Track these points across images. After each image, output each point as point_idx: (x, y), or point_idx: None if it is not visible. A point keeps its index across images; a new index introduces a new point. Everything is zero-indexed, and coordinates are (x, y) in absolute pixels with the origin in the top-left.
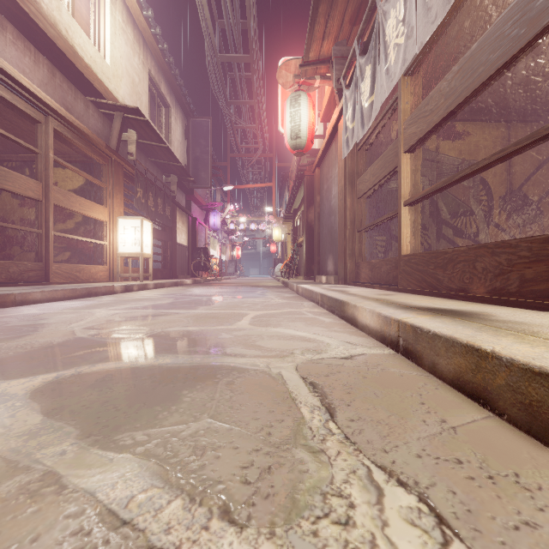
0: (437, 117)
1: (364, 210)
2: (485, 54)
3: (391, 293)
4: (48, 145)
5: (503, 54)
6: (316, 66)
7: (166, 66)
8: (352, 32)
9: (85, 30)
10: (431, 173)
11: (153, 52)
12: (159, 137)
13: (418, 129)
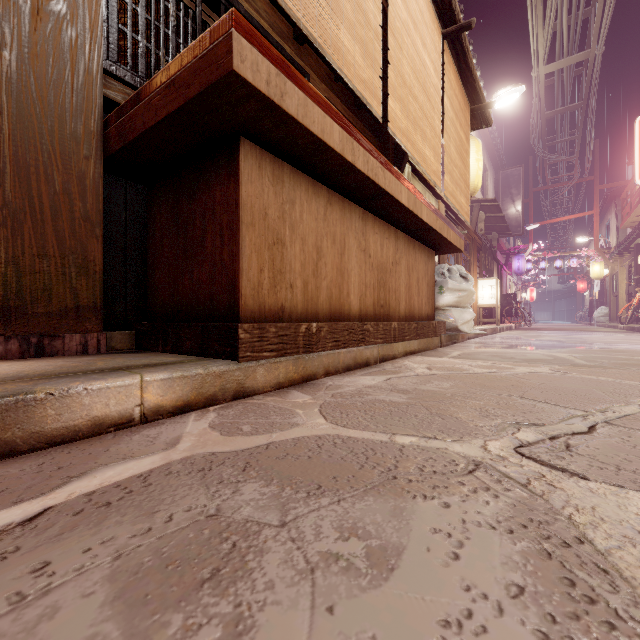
0: None
1: None
2: None
3: None
4: None
5: None
6: None
7: (490, 141)
8: None
9: None
10: None
11: (482, 136)
12: (499, 211)
13: None
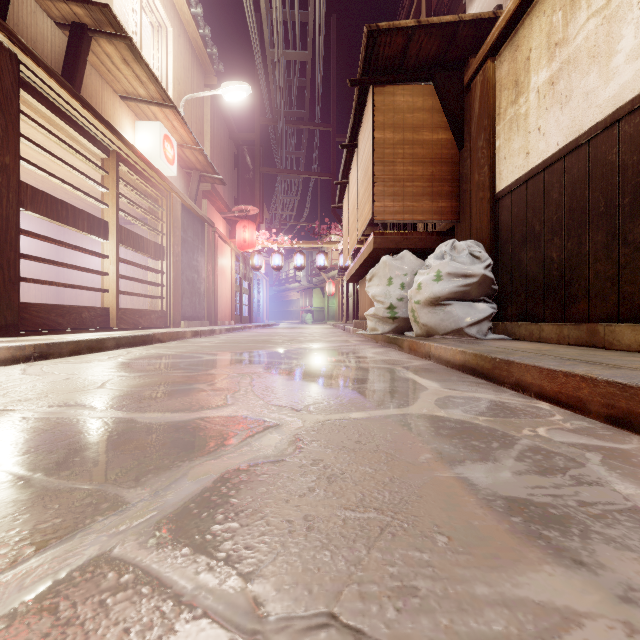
0: None
1: None
2: None
3: None
4: None
5: None
6: None
7: None
8: None
9: None
10: None
11: None
12: None
13: None
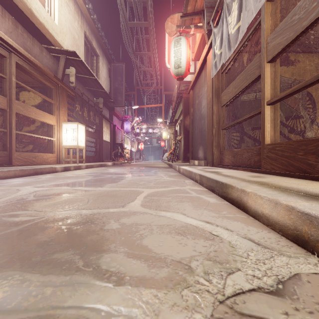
0: (308, 21)
1: (225, 115)
2: None
3: (260, 175)
4: (11, 72)
5: None
6: (192, 17)
7: (96, 30)
8: None
9: (41, 1)
10: None
11: (88, 21)
12: (90, 72)
13: (283, 39)
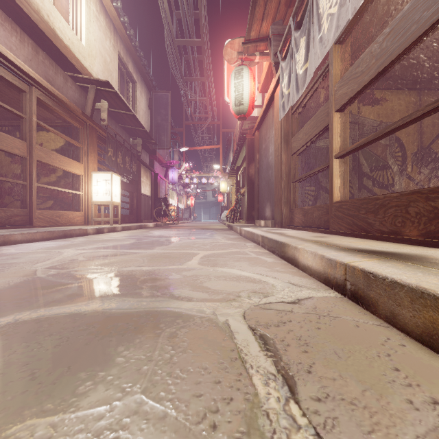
0: (368, 76)
1: (297, 165)
2: (418, 12)
3: (325, 235)
4: (32, 111)
5: (438, 9)
6: (256, 43)
7: (133, 49)
8: (287, 13)
9: (64, 17)
10: (353, 133)
11: (122, 37)
12: (126, 106)
13: (349, 90)
